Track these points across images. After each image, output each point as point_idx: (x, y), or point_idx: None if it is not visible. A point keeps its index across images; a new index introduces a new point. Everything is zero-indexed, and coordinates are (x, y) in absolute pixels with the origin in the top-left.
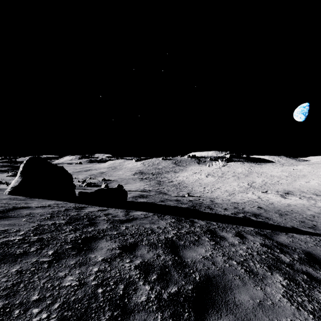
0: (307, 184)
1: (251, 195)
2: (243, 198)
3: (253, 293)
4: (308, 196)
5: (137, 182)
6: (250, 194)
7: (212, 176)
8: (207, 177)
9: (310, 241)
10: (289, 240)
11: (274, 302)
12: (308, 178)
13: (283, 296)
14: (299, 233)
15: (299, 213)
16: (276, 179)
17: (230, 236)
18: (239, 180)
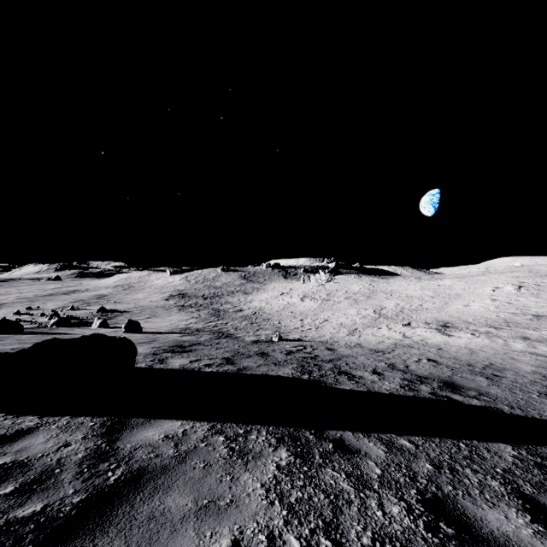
0: (468, 309)
1: (388, 331)
2: (381, 340)
3: None
4: (484, 331)
5: (174, 313)
6: (385, 331)
7: (311, 299)
8: (303, 301)
9: None
10: None
11: None
12: (466, 300)
13: None
14: None
15: (513, 371)
16: (417, 302)
17: (536, 539)
18: (358, 305)
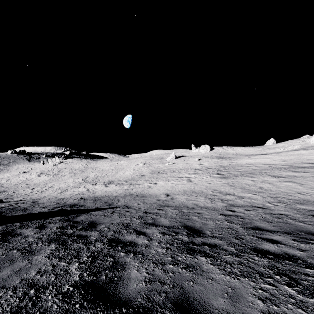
0: (124, 174)
1: (82, 189)
2: (73, 193)
3: (17, 266)
4: (121, 183)
5: None
6: (81, 188)
7: (46, 175)
8: (39, 176)
9: (100, 213)
10: (85, 217)
11: (33, 264)
12: (125, 170)
13: (45, 256)
14: (97, 210)
15: (108, 196)
16: (105, 172)
17: (29, 231)
18: (75, 176)
